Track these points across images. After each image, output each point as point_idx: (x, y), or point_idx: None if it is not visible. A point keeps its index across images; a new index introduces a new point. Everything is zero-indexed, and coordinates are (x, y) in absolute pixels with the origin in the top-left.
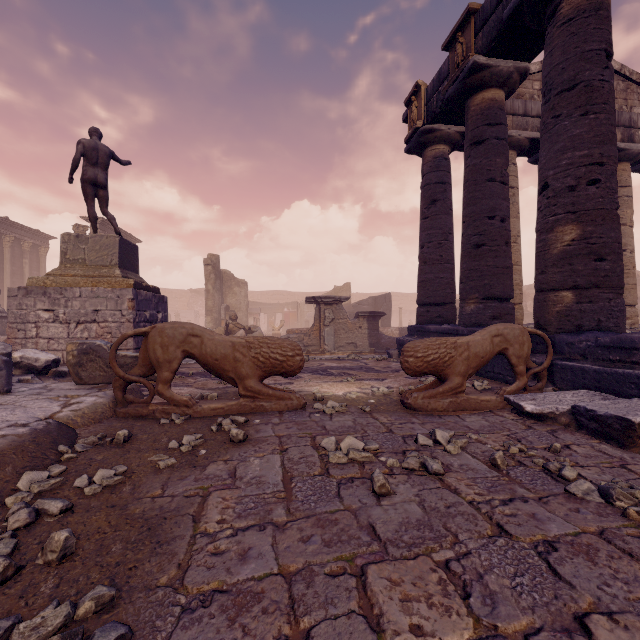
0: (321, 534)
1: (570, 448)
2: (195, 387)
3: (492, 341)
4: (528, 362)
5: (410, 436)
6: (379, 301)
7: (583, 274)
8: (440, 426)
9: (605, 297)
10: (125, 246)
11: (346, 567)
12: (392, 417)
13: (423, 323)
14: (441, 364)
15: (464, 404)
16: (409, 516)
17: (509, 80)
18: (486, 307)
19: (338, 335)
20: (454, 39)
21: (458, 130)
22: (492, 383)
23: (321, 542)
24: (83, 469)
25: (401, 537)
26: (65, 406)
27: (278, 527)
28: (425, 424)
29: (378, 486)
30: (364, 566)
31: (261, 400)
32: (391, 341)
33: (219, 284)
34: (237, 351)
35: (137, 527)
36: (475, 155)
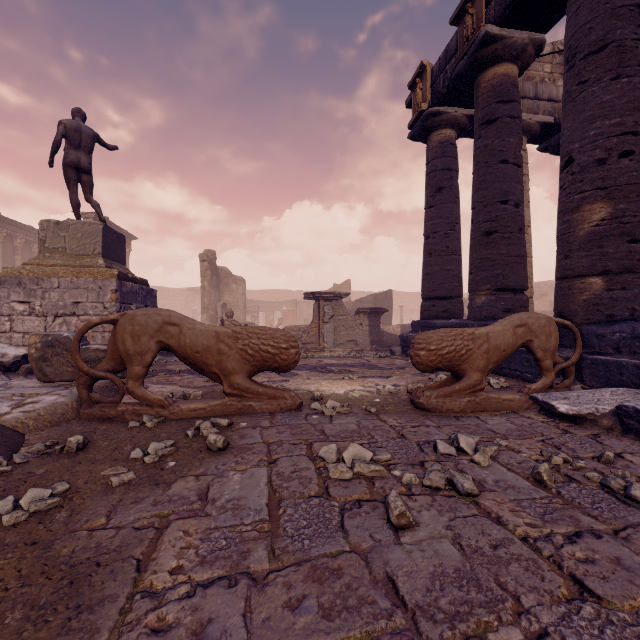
0: (317, 595)
1: (623, 457)
2: (179, 385)
3: (515, 332)
4: (554, 356)
5: (426, 442)
6: (380, 298)
7: (615, 257)
8: (460, 430)
9: None
10: (110, 235)
11: None
12: (402, 419)
13: (428, 318)
14: (457, 358)
15: (484, 404)
16: (443, 563)
17: (523, 53)
18: (498, 299)
19: (338, 332)
20: (463, 11)
21: (465, 113)
22: (509, 381)
23: (317, 610)
24: (14, 487)
25: (436, 601)
26: (17, 406)
27: (256, 581)
28: (442, 427)
29: (396, 515)
30: None
31: (249, 399)
32: (393, 339)
33: (215, 281)
34: (222, 342)
35: (55, 579)
36: (486, 135)
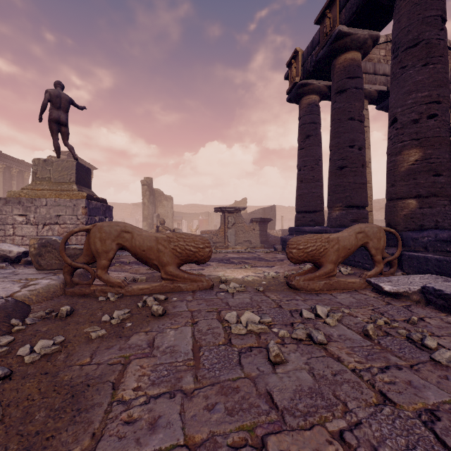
0: (224, 402)
1: (424, 320)
2: (130, 272)
3: (356, 237)
4: (383, 253)
5: (296, 311)
6: (267, 211)
7: (424, 186)
8: (318, 302)
9: (441, 203)
10: (81, 168)
11: (247, 438)
12: (280, 295)
13: (300, 225)
14: (317, 254)
15: (335, 285)
16: (301, 384)
17: (365, 45)
18: (348, 213)
19: (238, 235)
20: (324, 15)
21: (326, 84)
22: (354, 269)
23: (224, 410)
24: (28, 339)
25: (296, 405)
26: (24, 287)
27: (186, 395)
28: (306, 301)
29: (273, 356)
30: (264, 437)
31: (178, 282)
32: (276, 239)
33: (152, 199)
34: (160, 244)
35: (62, 394)
36: (339, 100)
